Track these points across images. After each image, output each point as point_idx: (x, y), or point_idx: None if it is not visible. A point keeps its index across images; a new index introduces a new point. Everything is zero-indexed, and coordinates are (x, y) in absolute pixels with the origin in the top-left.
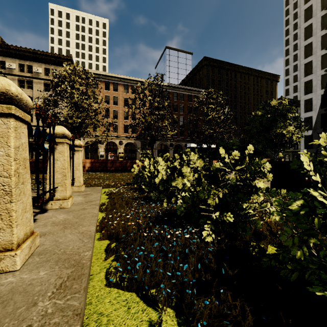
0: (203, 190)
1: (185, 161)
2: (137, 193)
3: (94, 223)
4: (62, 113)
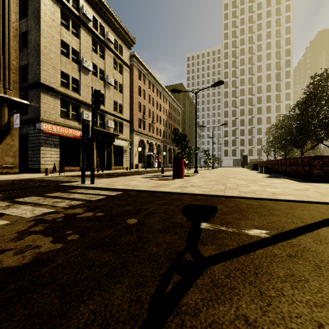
0: None
1: None
2: None
3: None
4: None
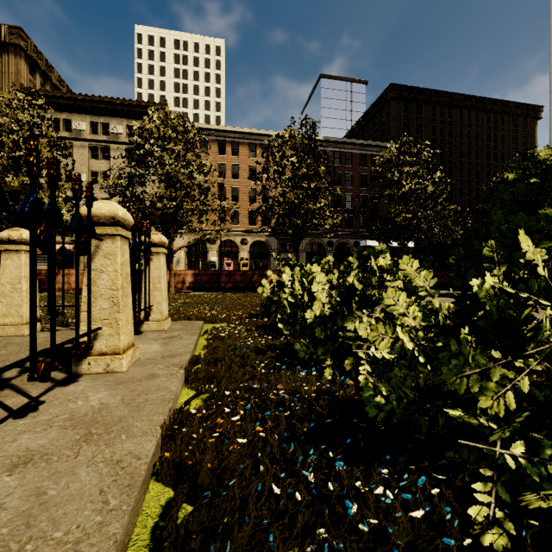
0: (458, 363)
1: (373, 273)
2: (267, 337)
3: (158, 426)
4: (146, 192)
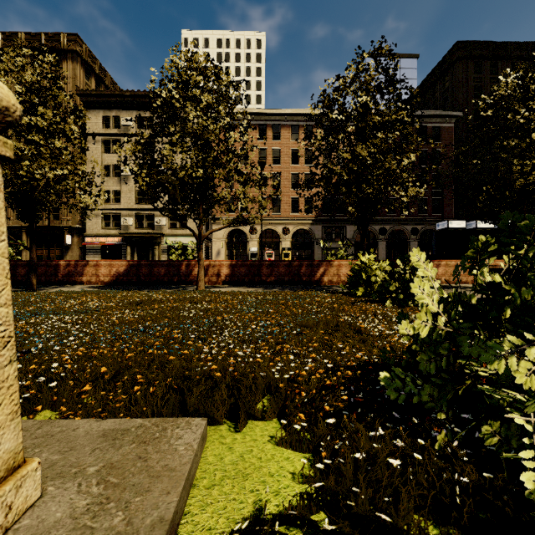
0: None
1: None
2: None
3: None
4: (166, 157)
